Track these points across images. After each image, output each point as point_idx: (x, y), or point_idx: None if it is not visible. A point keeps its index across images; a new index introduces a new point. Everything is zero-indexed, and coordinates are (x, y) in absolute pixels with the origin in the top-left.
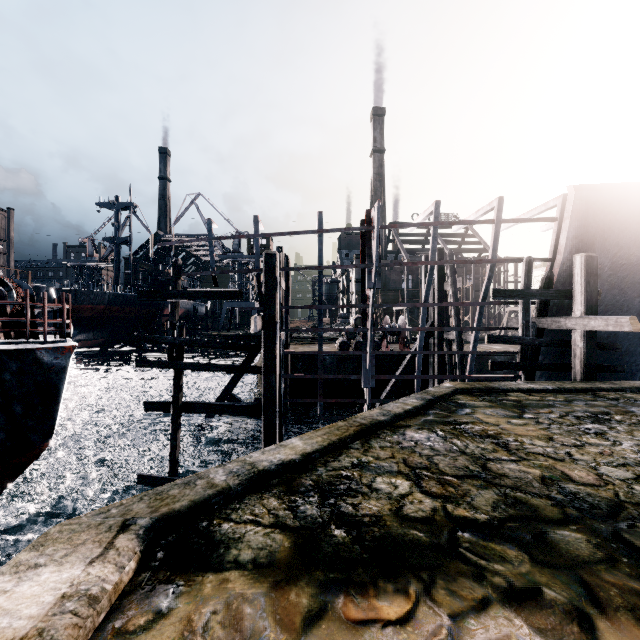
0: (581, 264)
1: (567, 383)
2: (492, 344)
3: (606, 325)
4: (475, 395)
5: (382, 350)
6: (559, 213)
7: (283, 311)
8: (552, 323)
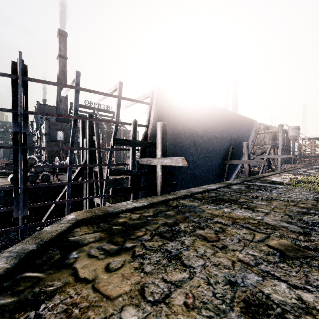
0: (160, 127)
1: (154, 198)
2: None
3: (172, 162)
4: (92, 224)
5: (53, 180)
6: (150, 100)
7: None
8: (147, 161)
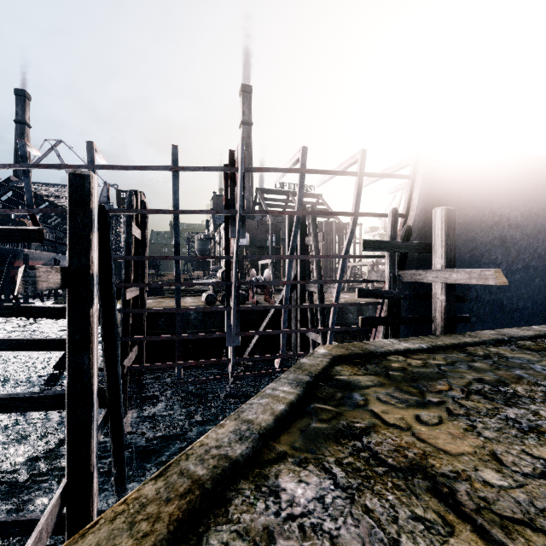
0: (442, 217)
1: (435, 338)
2: (341, 293)
3: (469, 278)
4: (355, 364)
5: (249, 302)
6: (412, 171)
7: (139, 263)
8: (412, 276)
